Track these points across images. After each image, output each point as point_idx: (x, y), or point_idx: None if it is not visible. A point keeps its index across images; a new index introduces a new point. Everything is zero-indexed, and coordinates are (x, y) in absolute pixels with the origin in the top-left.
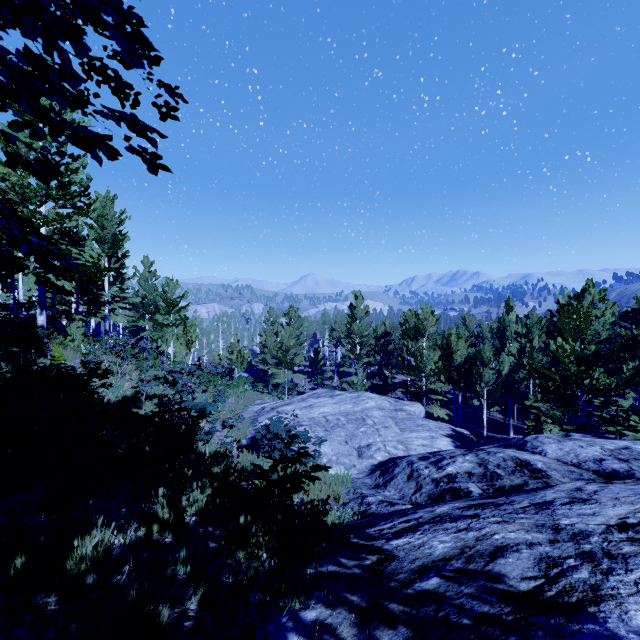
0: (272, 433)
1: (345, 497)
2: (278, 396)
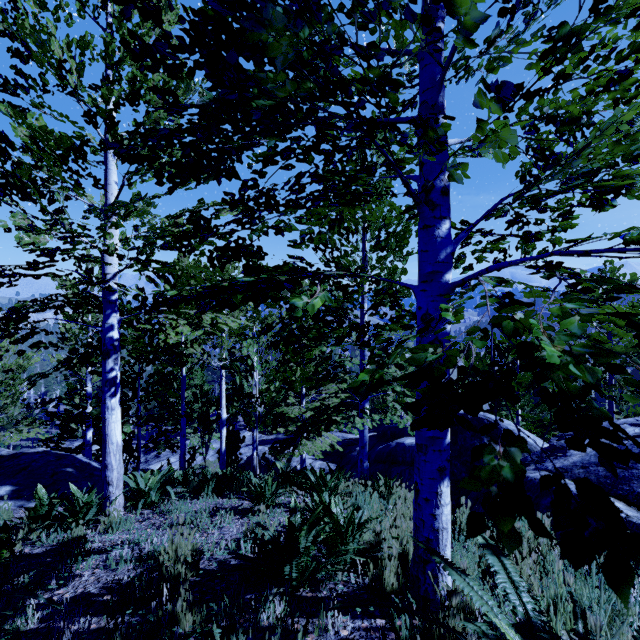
0: None
1: None
2: None
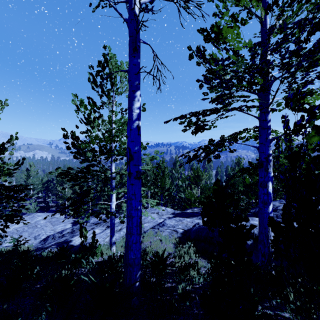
0: None
1: (32, 248)
2: None
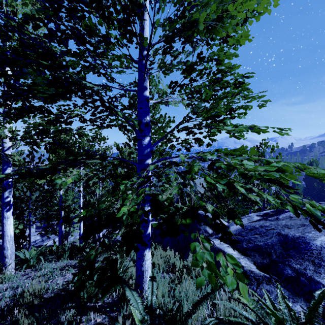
0: None
1: None
2: None
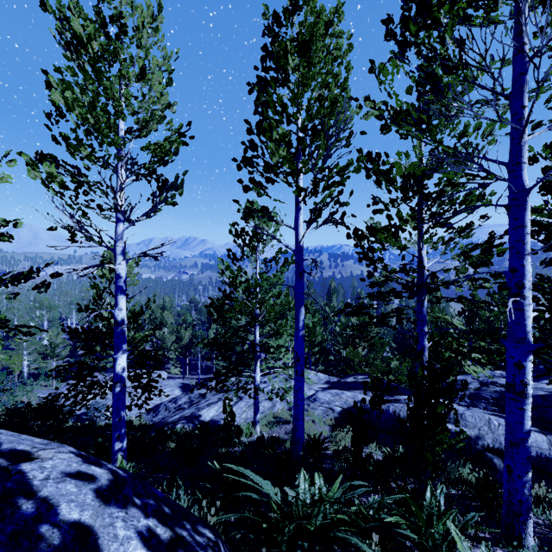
0: (99, 410)
1: (147, 421)
2: (38, 383)
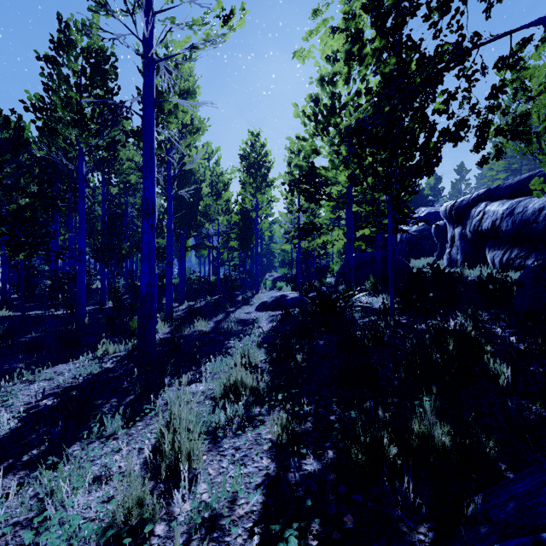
0: None
1: None
2: None
